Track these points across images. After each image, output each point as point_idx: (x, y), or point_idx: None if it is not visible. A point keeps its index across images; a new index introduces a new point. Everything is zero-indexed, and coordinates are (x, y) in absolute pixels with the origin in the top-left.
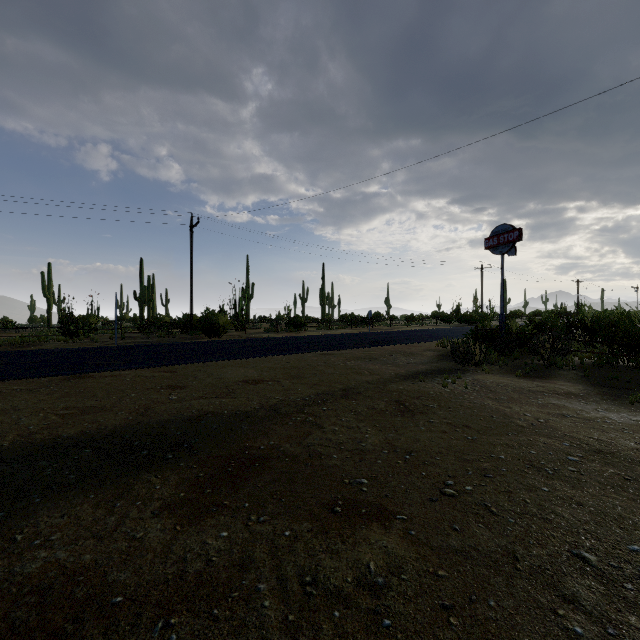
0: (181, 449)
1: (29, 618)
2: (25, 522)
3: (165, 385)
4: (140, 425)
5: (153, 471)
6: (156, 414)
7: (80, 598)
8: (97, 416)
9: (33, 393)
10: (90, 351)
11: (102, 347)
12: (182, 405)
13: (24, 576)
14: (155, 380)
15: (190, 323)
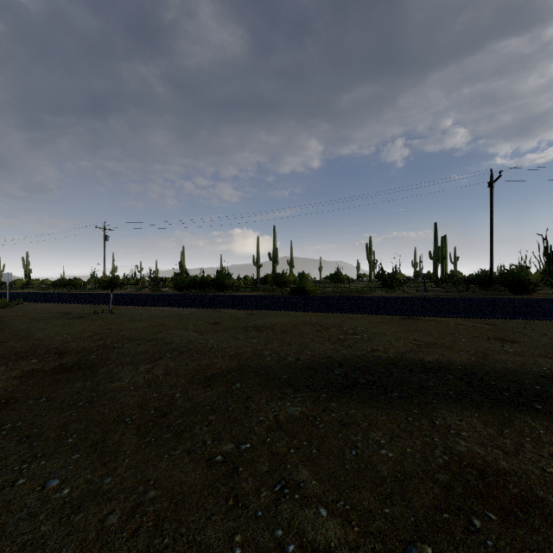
0: (548, 403)
1: (478, 485)
2: (434, 413)
3: (491, 336)
4: (487, 368)
5: (525, 414)
6: (498, 361)
7: (515, 494)
8: (442, 351)
9: (387, 325)
10: (407, 300)
11: (413, 297)
12: (524, 359)
13: (457, 452)
14: (477, 330)
15: (489, 279)
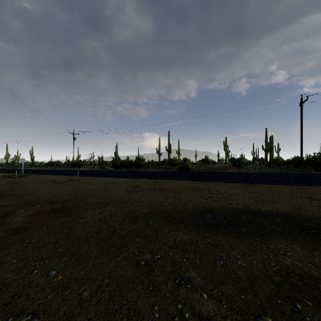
0: None
1: (299, 284)
2: (269, 241)
3: (302, 196)
4: (301, 215)
5: None
6: (308, 211)
7: None
8: (272, 204)
9: (238, 189)
10: (249, 174)
11: (253, 172)
12: None
13: (285, 264)
14: (294, 192)
15: (300, 162)
